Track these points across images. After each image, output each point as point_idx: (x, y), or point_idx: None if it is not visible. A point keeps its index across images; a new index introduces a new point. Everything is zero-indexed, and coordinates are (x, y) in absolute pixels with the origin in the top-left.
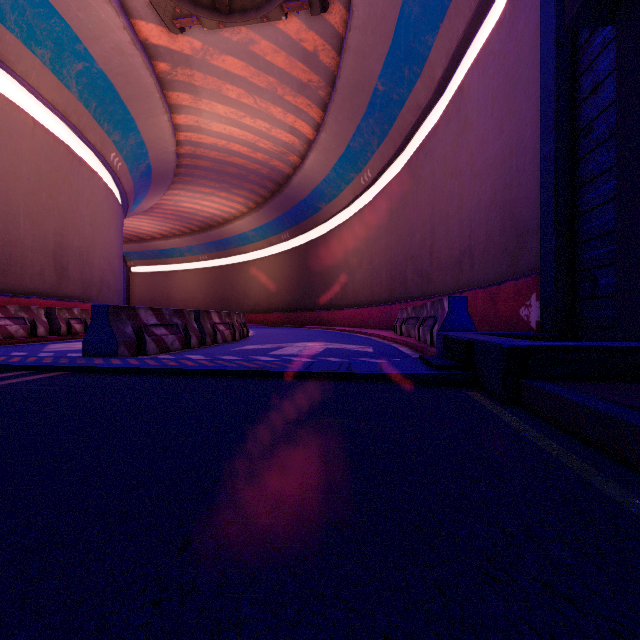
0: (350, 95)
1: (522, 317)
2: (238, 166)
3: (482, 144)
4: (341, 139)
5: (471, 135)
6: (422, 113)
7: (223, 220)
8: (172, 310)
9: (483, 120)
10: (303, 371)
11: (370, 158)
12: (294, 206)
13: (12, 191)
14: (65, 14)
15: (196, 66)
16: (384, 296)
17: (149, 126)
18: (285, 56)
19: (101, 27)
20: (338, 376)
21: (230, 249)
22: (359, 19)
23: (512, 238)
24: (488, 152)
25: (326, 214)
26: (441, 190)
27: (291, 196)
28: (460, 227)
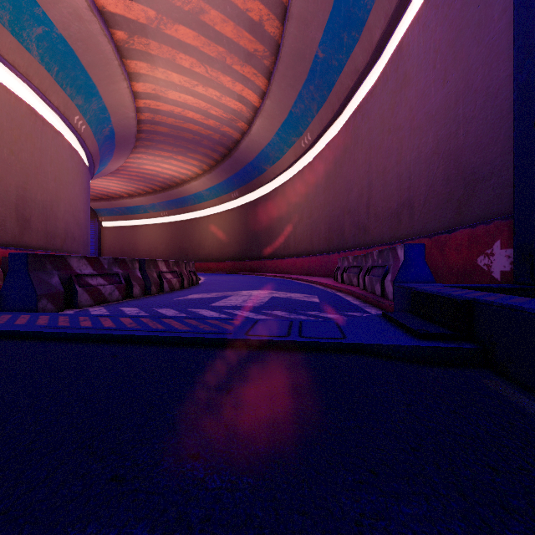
0: (292, 63)
1: (480, 266)
2: (193, 132)
3: (423, 97)
4: (284, 106)
5: (410, 90)
6: (359, 77)
7: (181, 181)
8: (112, 259)
9: (424, 74)
10: (242, 338)
11: (310, 122)
12: (242, 168)
13: None
14: None
15: (151, 35)
16: (323, 246)
17: (110, 92)
18: (233, 26)
19: None
20: (288, 345)
21: (187, 206)
22: None
23: (458, 186)
24: (430, 104)
25: (270, 175)
26: (378, 147)
27: (240, 159)
28: (398, 180)
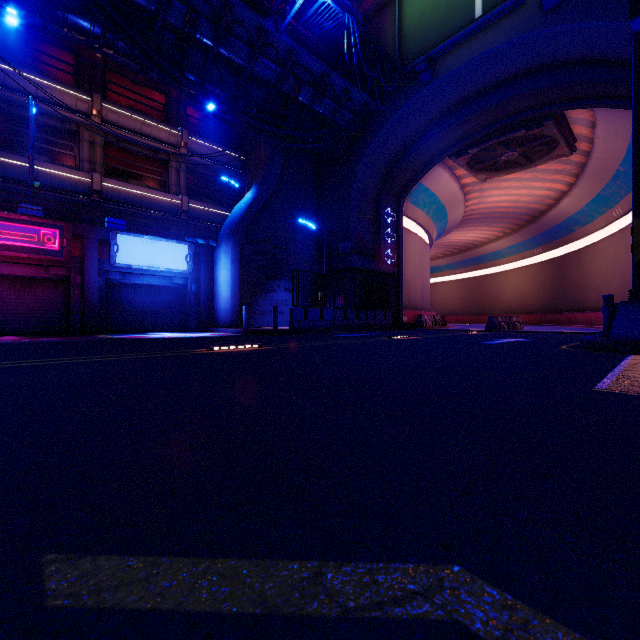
0: (597, 173)
1: None
2: (500, 212)
3: None
4: (592, 191)
5: None
6: None
7: (479, 243)
8: (504, 317)
9: None
10: (563, 332)
11: (619, 201)
12: (548, 229)
13: (415, 269)
14: (437, 193)
15: (486, 182)
16: None
17: (453, 214)
18: (545, 164)
19: (448, 191)
20: (573, 333)
21: (483, 263)
22: (599, 150)
23: None
24: None
25: (580, 234)
26: None
27: (545, 223)
28: None
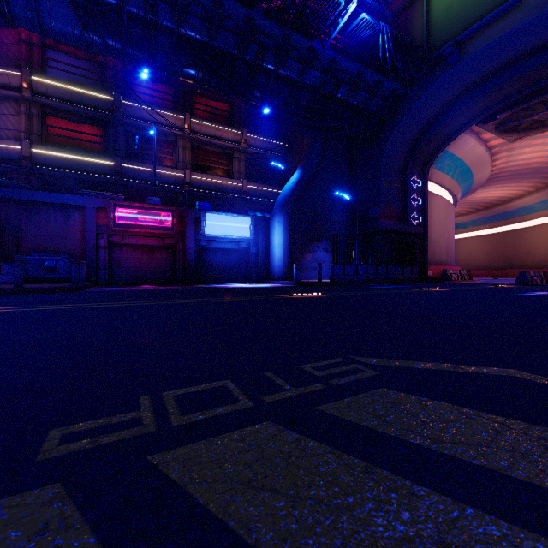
0: None
1: None
2: (532, 168)
3: None
4: None
5: None
6: None
7: (508, 199)
8: (536, 271)
9: None
10: None
11: None
12: None
13: (439, 228)
14: (462, 158)
15: (516, 141)
16: None
17: (479, 174)
18: None
19: (474, 154)
20: None
21: (512, 218)
22: None
23: None
24: None
25: None
26: None
27: None
28: None
